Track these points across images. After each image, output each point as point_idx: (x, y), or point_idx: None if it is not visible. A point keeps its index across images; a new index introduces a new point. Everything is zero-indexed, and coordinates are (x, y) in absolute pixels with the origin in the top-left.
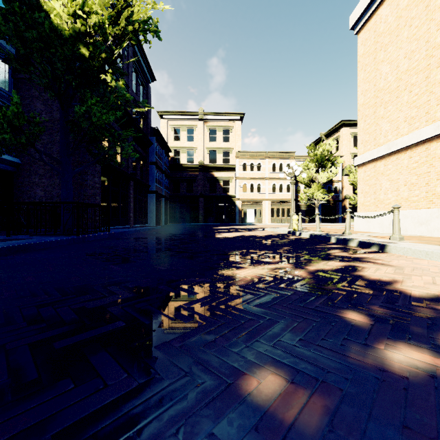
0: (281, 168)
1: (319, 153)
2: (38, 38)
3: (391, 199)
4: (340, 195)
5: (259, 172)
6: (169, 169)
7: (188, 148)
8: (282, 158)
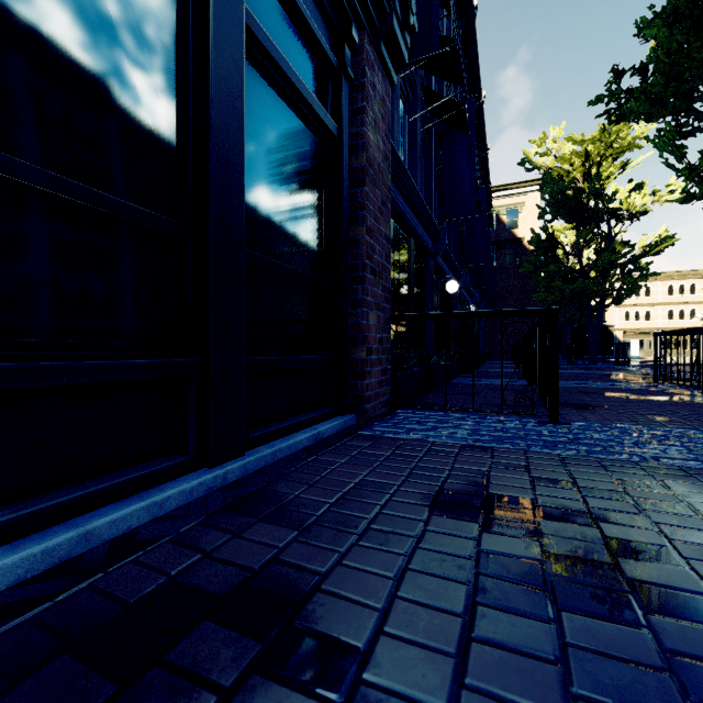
0: (681, 290)
1: None
2: None
3: None
4: None
5: (648, 297)
6: None
7: None
8: (682, 278)
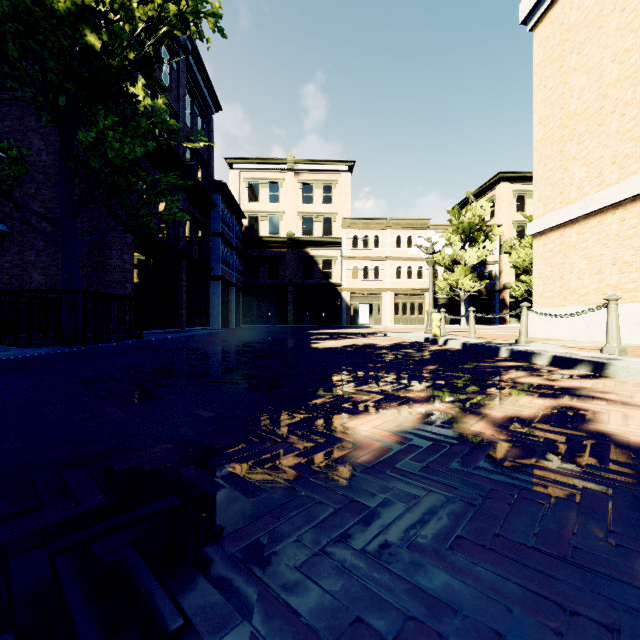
0: (409, 243)
1: (466, 220)
2: (12, 14)
3: (589, 287)
4: (497, 283)
5: (377, 248)
6: (242, 244)
7: (271, 213)
8: (411, 228)
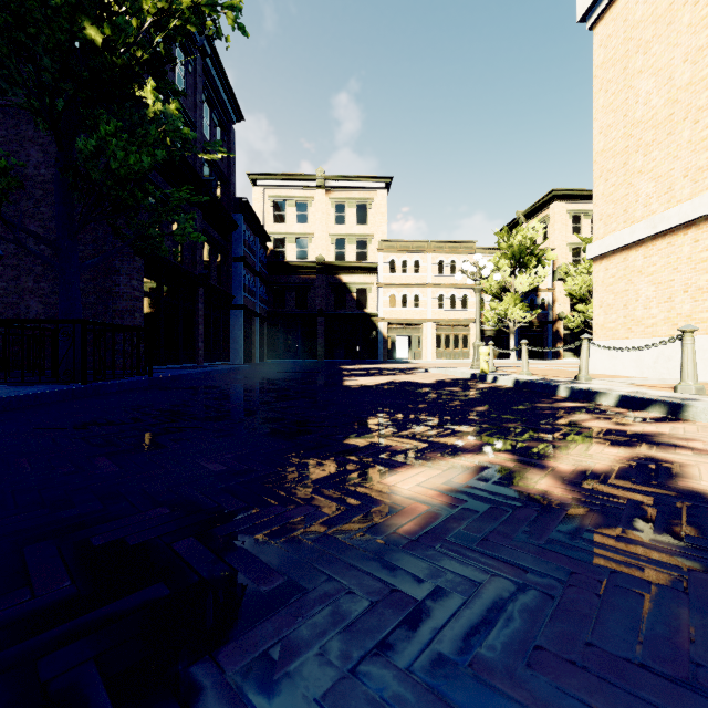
0: (453, 269)
1: (516, 243)
2: None
3: (657, 317)
4: (550, 313)
5: (417, 274)
6: (267, 270)
7: (299, 235)
8: (454, 252)
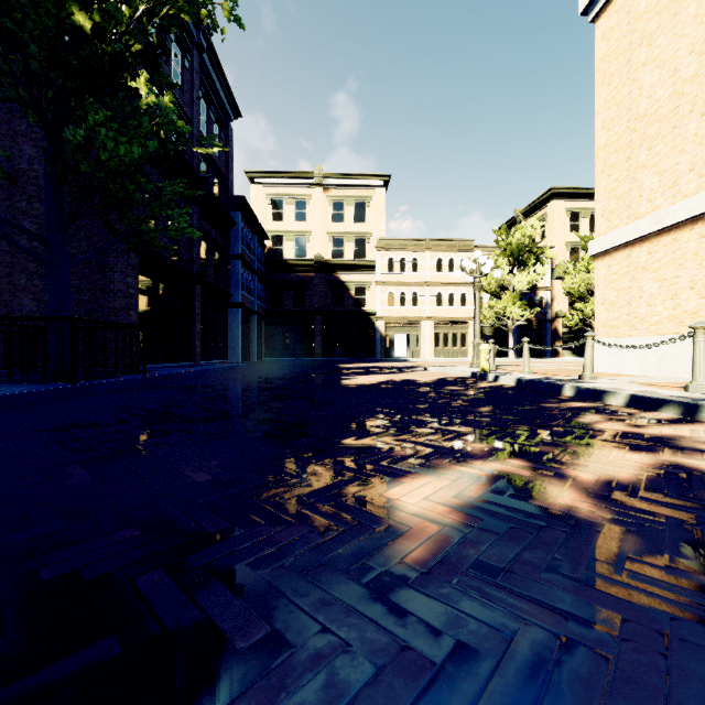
0: (451, 267)
1: (515, 241)
2: None
3: (662, 315)
4: (549, 312)
5: (415, 273)
6: (265, 268)
7: (297, 233)
8: (453, 250)
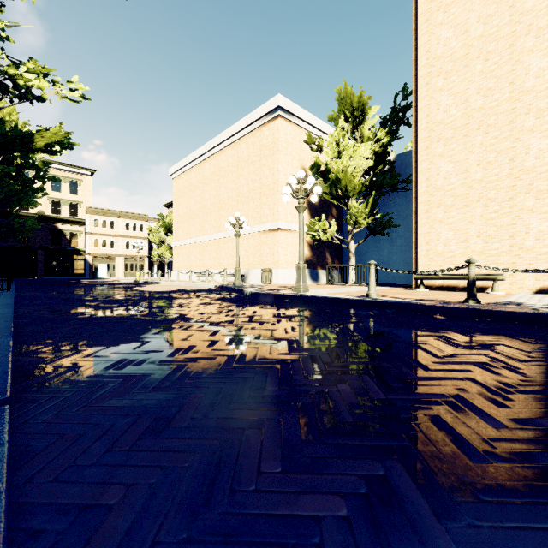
0: (135, 228)
1: (167, 221)
2: None
3: (182, 265)
4: None
5: (113, 229)
6: None
7: None
8: (136, 219)
